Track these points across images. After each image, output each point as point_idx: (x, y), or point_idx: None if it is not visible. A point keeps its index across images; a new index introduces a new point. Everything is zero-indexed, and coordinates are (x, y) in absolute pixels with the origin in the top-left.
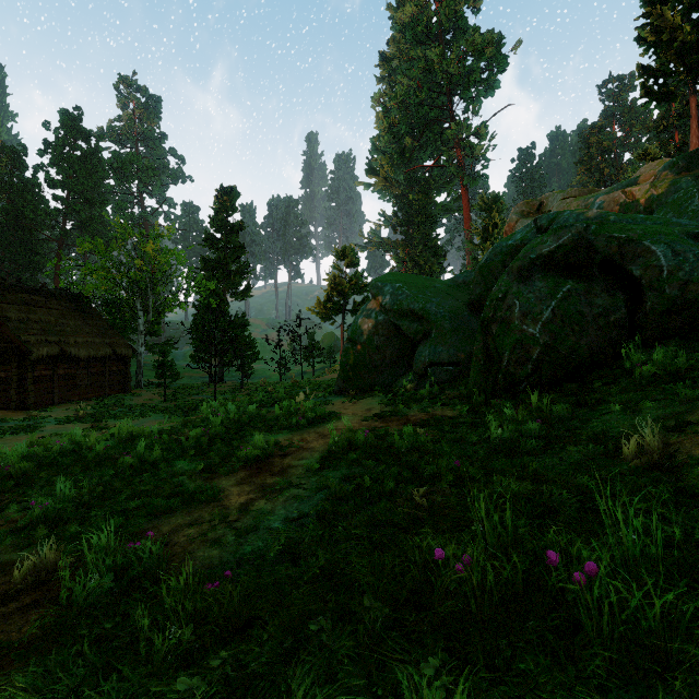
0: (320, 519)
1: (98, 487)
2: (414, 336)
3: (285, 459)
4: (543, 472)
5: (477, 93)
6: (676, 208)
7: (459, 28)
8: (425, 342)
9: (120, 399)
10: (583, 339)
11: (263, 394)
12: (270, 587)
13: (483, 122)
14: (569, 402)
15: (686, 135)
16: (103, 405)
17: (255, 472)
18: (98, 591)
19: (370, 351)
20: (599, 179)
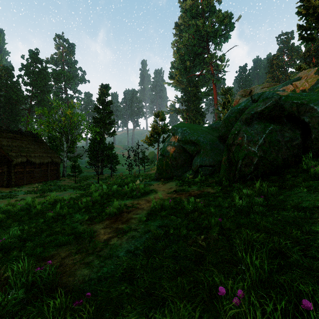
0: (146, 251)
1: (33, 229)
2: (192, 153)
3: (129, 214)
4: (270, 226)
5: (220, 40)
6: (318, 91)
7: (211, 11)
8: (197, 155)
9: (55, 182)
10: (280, 153)
11: (120, 180)
12: (115, 299)
13: (223, 54)
14: (275, 186)
15: (318, 59)
16: (46, 185)
17: (113, 221)
18: (12, 302)
19: (171, 160)
20: (277, 80)
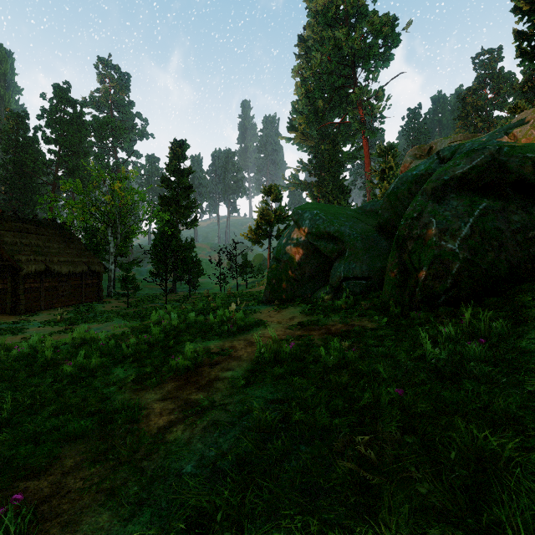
0: (240, 465)
1: (27, 399)
2: (330, 255)
3: (214, 369)
4: (519, 413)
5: (376, 64)
6: None
7: (361, 14)
8: (340, 259)
9: (93, 306)
10: (502, 254)
11: (204, 303)
12: None
13: (380, 87)
14: (499, 317)
15: None
16: (78, 311)
17: (182, 384)
18: None
19: (292, 267)
20: (473, 131)
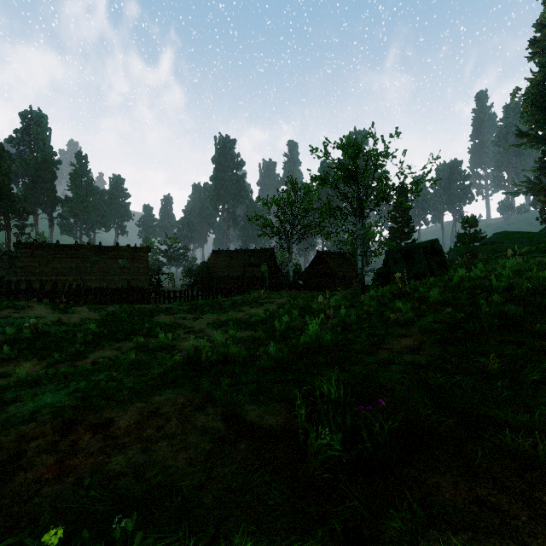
0: None
1: None
2: None
3: None
4: None
5: None
6: None
7: None
8: None
9: None
10: None
11: None
12: None
13: None
14: None
15: None
16: None
17: None
18: None
19: None
20: None
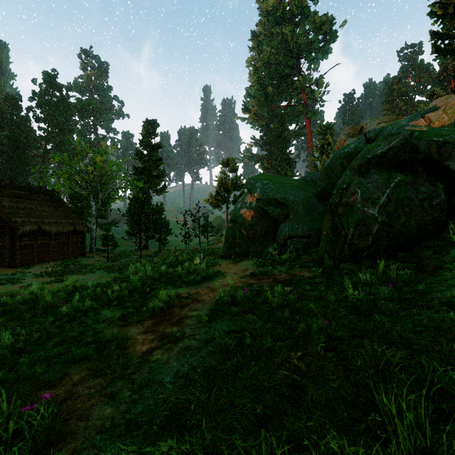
0: (207, 375)
1: (36, 333)
2: (277, 217)
3: (183, 309)
4: (409, 336)
5: (316, 56)
6: None
7: (304, 14)
8: (285, 221)
9: (78, 260)
10: (412, 218)
11: (172, 258)
12: None
13: (320, 76)
14: (407, 267)
15: None
16: (66, 264)
17: (158, 321)
18: None
19: (246, 228)
20: (398, 113)
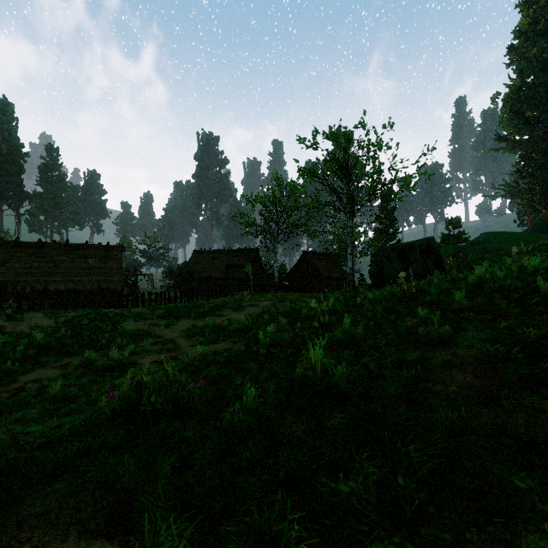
0: None
1: None
2: None
3: None
4: None
5: None
6: None
7: None
8: None
9: None
10: None
11: None
12: None
13: None
14: None
15: None
16: None
17: None
18: None
19: None
20: None
